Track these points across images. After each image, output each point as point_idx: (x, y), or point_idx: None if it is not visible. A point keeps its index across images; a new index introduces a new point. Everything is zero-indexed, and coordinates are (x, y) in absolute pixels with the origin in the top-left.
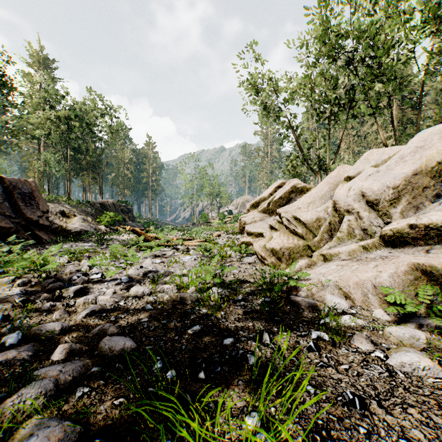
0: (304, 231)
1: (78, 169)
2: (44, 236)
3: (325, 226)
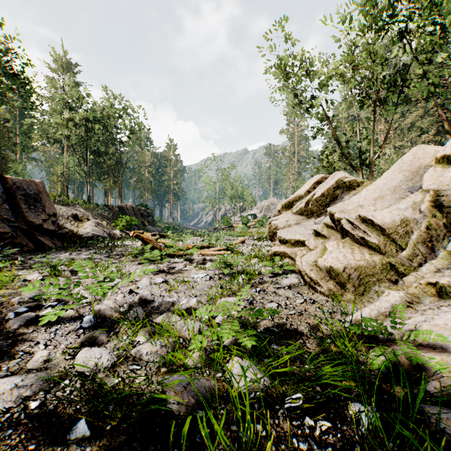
0: (380, 239)
1: (99, 173)
2: (47, 242)
3: (420, 233)
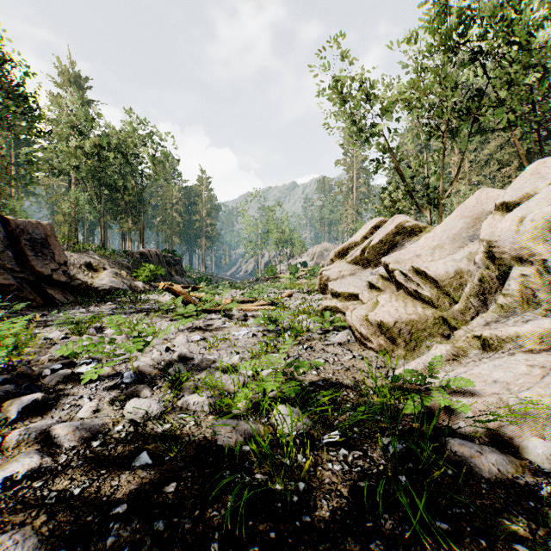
0: (433, 292)
1: (115, 211)
2: (58, 296)
3: (473, 285)
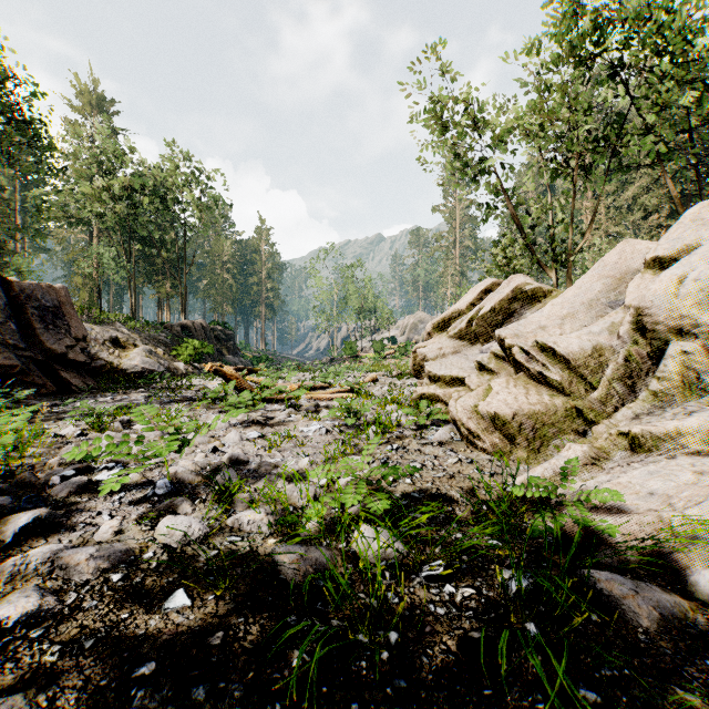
0: (564, 375)
1: (150, 272)
2: (75, 380)
3: (617, 366)
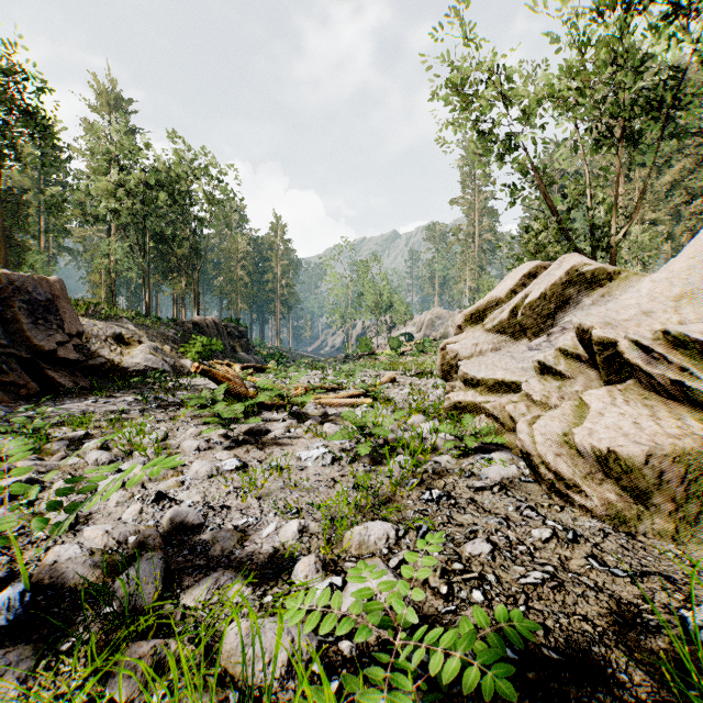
0: None
1: (166, 269)
2: (64, 380)
3: None
